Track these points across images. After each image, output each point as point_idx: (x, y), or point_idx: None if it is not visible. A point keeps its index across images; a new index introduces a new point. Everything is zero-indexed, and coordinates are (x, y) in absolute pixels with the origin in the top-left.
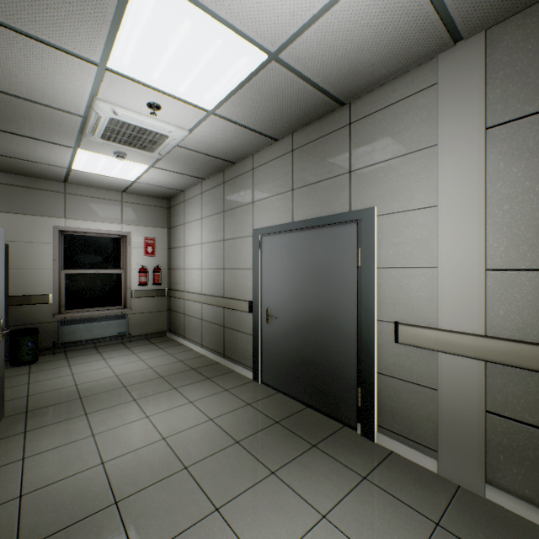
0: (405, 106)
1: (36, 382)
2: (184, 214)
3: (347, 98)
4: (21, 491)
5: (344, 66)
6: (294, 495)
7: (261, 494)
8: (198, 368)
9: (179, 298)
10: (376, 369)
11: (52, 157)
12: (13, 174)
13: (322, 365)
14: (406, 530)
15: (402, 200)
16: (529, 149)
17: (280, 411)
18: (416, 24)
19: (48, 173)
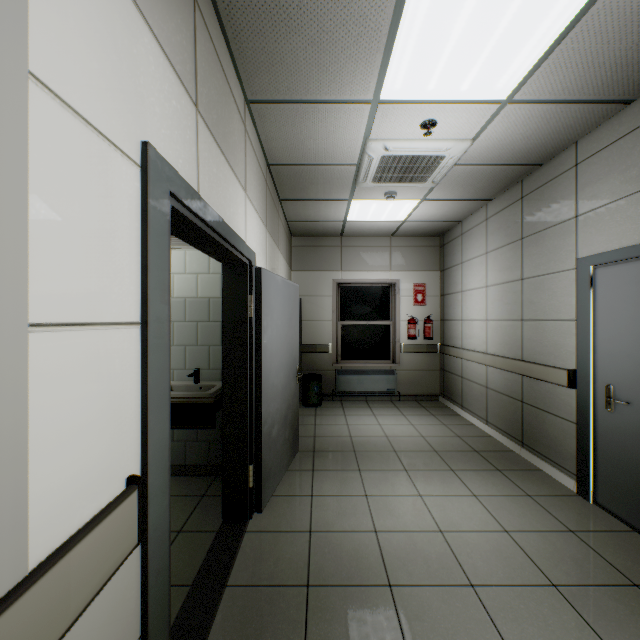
0: None
1: (320, 425)
2: (460, 251)
3: None
4: (310, 526)
5: None
6: None
7: None
8: (481, 451)
9: (455, 356)
10: None
11: (331, 213)
12: (304, 237)
13: None
14: None
15: None
16: None
17: None
18: None
19: (328, 230)
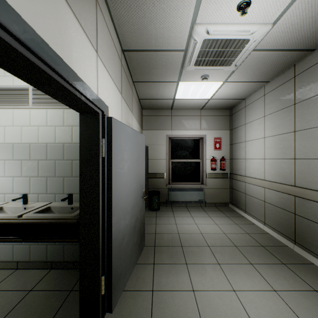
0: None
1: (159, 224)
2: (244, 117)
3: None
4: None
5: None
6: None
7: None
8: (266, 246)
9: (240, 181)
10: None
11: (166, 93)
12: (150, 110)
13: None
14: None
15: None
16: None
17: None
18: None
19: (164, 105)
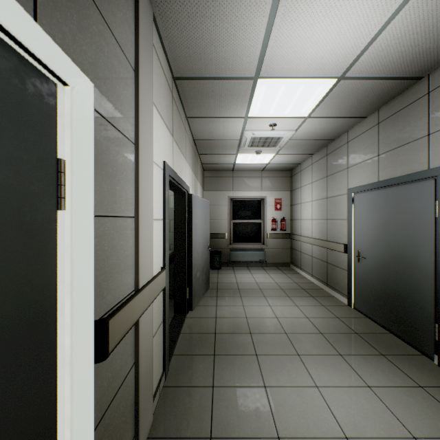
0: None
1: (220, 278)
2: (300, 180)
3: (422, 74)
4: (216, 316)
5: (405, 60)
6: (350, 369)
7: (327, 360)
8: (306, 289)
9: (297, 240)
10: None
11: (227, 160)
12: (211, 171)
13: (403, 300)
14: None
15: None
16: None
17: (362, 328)
18: None
19: (225, 168)
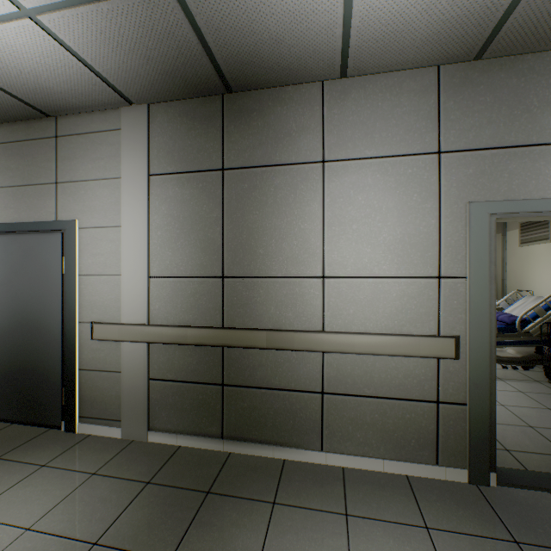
0: (101, 138)
1: None
2: None
3: (50, 112)
4: None
5: (27, 83)
6: None
7: None
8: None
9: None
10: (79, 366)
11: None
12: None
13: (30, 374)
14: (61, 489)
15: (99, 218)
16: (170, 196)
17: None
18: (85, 78)
19: None
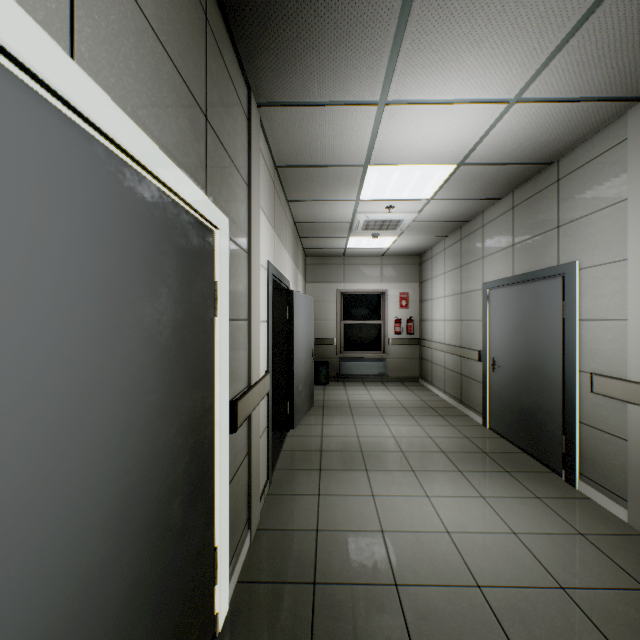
0: (602, 161)
1: (327, 395)
2: (431, 269)
3: (550, 160)
4: (322, 434)
5: (526, 149)
6: (467, 483)
7: (444, 475)
8: (435, 408)
9: (427, 347)
10: (577, 418)
11: (335, 244)
12: (315, 257)
13: (535, 412)
14: (545, 524)
15: (599, 254)
16: None
17: (493, 448)
18: (574, 112)
19: (333, 253)
